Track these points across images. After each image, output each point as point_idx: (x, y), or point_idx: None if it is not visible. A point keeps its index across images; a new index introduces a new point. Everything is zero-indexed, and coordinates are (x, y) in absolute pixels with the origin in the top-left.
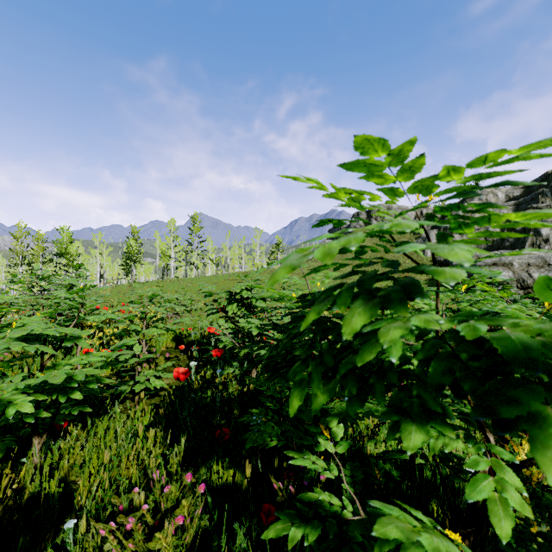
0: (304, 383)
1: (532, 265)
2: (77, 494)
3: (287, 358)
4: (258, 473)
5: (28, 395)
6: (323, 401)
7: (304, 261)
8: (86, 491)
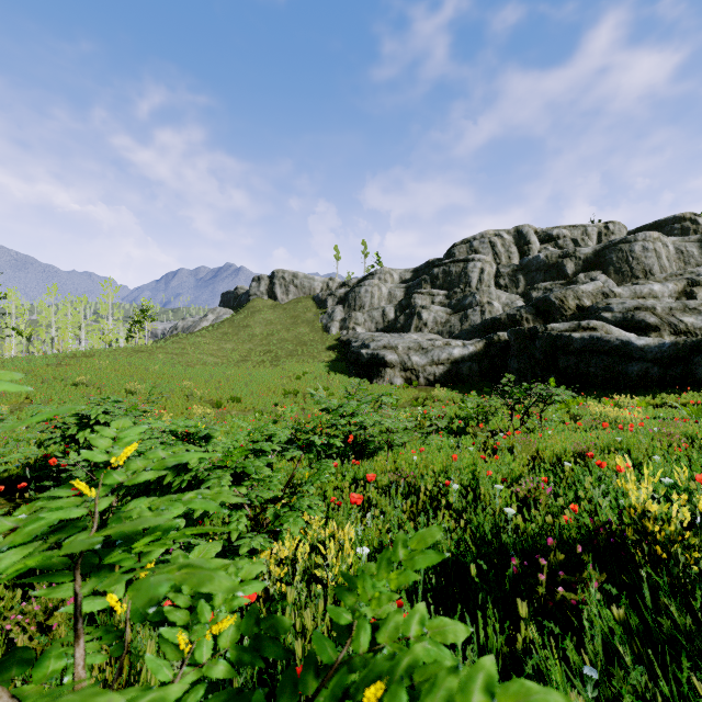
0: None
1: (412, 348)
2: None
3: (148, 489)
4: None
5: None
6: None
7: None
8: None
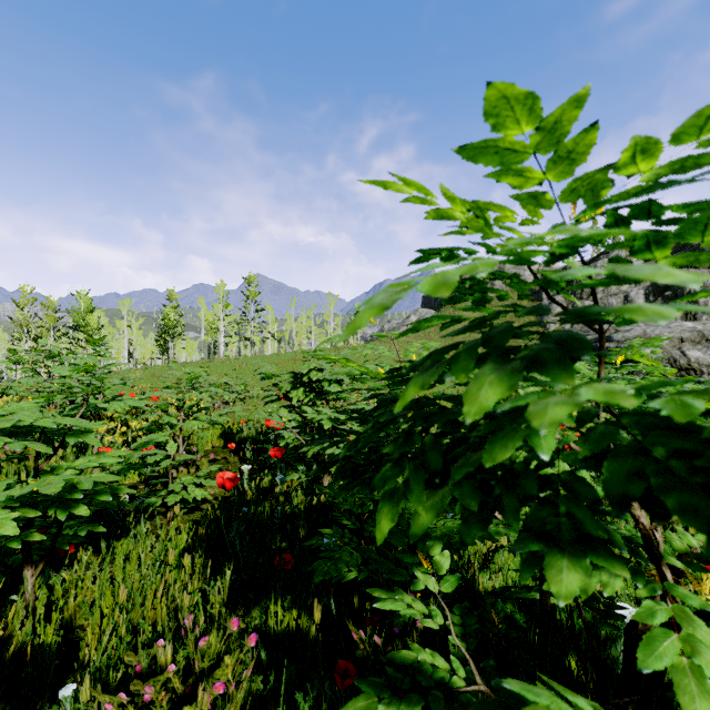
0: (397, 494)
1: (686, 340)
2: (83, 645)
3: (372, 458)
4: (331, 616)
5: (14, 510)
6: (426, 522)
7: (403, 296)
8: (96, 641)
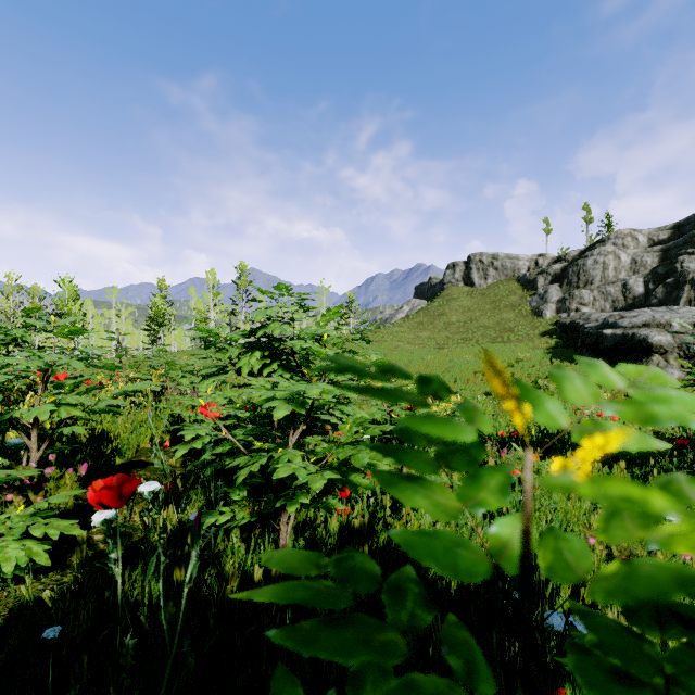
0: None
1: None
2: None
3: None
4: None
5: None
6: None
7: None
8: None
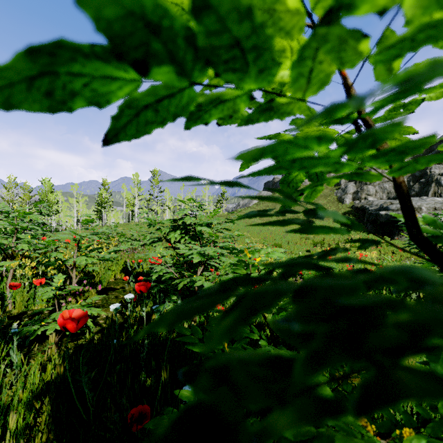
0: None
1: (438, 209)
2: None
3: None
4: None
5: None
6: None
7: None
8: None
